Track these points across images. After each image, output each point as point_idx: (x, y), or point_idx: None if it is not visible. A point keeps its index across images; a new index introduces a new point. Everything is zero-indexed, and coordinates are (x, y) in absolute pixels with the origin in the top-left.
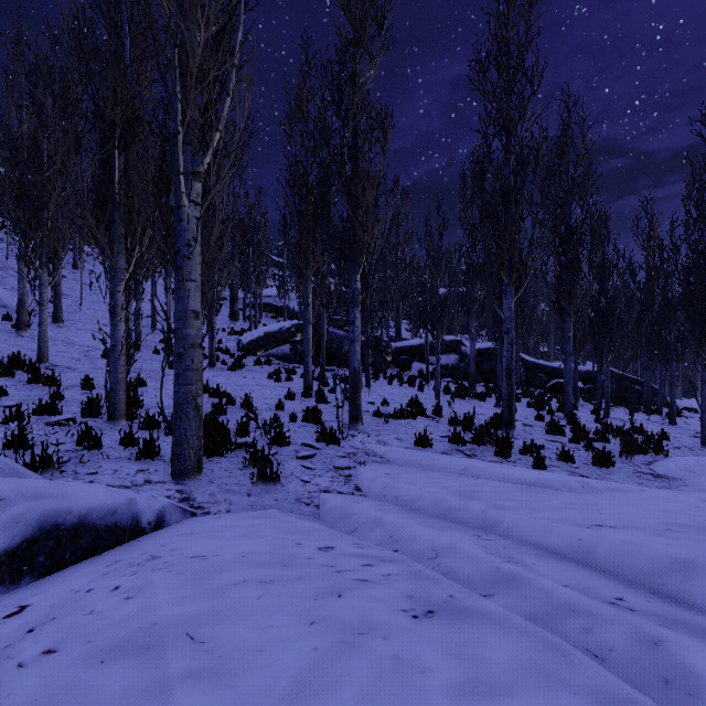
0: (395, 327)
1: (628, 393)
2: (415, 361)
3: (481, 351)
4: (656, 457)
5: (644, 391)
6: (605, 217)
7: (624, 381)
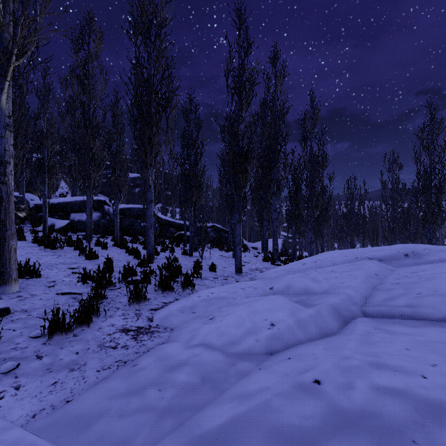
0: (71, 193)
1: (223, 239)
2: (55, 217)
3: (123, 210)
4: (183, 294)
5: (229, 237)
6: (190, 98)
7: (222, 232)
